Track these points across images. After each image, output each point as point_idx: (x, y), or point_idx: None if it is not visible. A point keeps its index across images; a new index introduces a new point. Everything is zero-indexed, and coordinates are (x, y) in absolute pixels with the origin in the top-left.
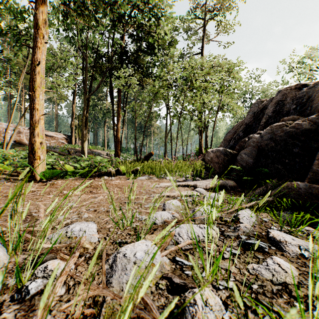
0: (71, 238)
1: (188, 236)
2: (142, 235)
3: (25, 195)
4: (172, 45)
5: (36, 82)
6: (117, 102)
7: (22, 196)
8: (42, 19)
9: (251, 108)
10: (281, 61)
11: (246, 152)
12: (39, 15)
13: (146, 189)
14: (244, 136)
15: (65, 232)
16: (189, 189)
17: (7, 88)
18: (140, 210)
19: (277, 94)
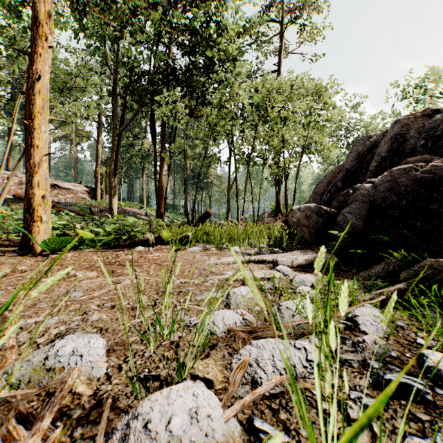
0: (53, 370)
1: (275, 366)
2: (187, 364)
3: (8, 277)
4: (238, 60)
5: (35, 106)
6: (160, 140)
7: (3, 280)
8: (44, 11)
9: (354, 147)
10: (391, 84)
11: (351, 210)
12: (40, 5)
13: (199, 267)
14: (345, 187)
15: (43, 358)
16: (265, 267)
17: (3, 120)
18: (189, 305)
19: (393, 126)
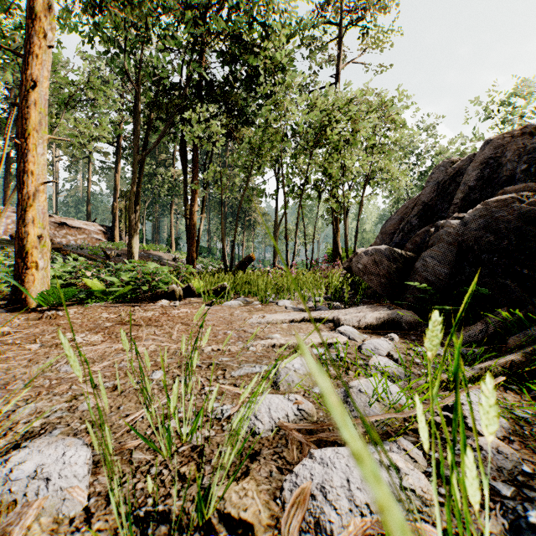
0: None
1: (353, 499)
2: (213, 496)
3: None
4: (287, 70)
5: (29, 121)
6: (192, 168)
7: None
8: (41, 1)
9: (433, 175)
10: (473, 101)
11: (434, 254)
12: None
13: (238, 328)
14: (422, 225)
15: None
16: (324, 328)
17: None
18: (221, 386)
19: (483, 148)
